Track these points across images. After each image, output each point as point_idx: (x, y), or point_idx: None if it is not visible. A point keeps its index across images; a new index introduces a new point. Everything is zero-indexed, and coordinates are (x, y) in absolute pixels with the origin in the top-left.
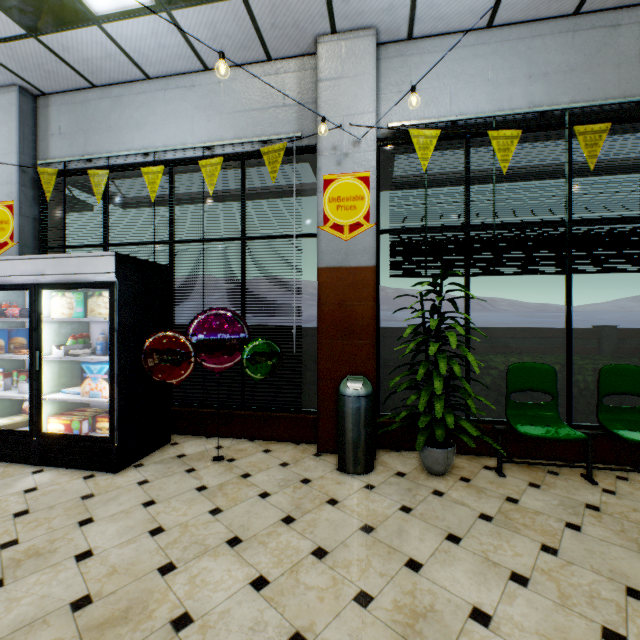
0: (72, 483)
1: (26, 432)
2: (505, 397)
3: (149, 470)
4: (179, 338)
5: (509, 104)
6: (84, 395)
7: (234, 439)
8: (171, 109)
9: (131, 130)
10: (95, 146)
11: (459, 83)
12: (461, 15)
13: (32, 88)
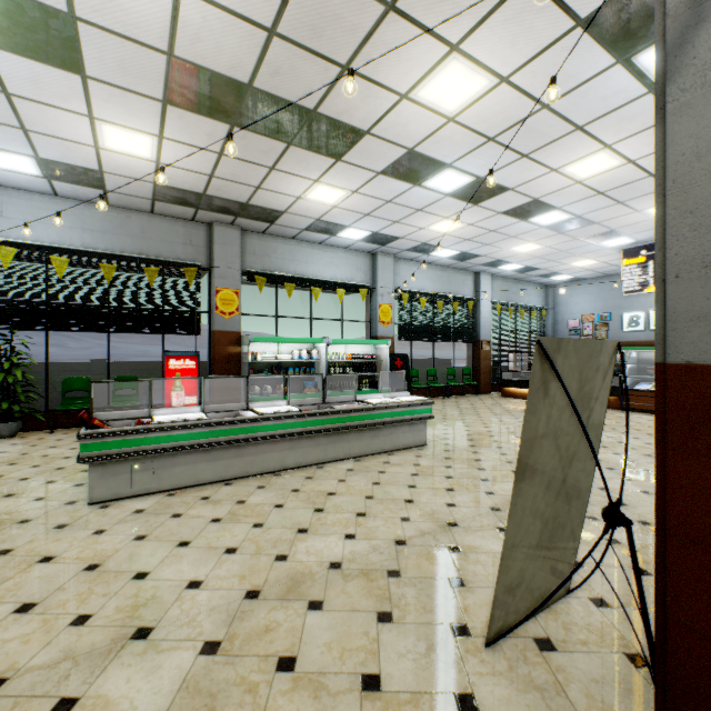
0: None
1: None
2: (63, 395)
3: None
4: None
5: (71, 241)
6: None
7: None
8: None
9: None
10: None
11: (38, 221)
12: (34, 188)
13: None
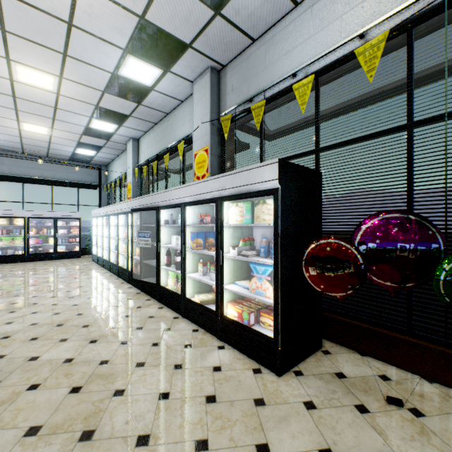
0: (244, 374)
1: (214, 311)
2: None
3: (310, 385)
4: (345, 246)
5: None
6: (251, 291)
7: (399, 369)
8: (318, 21)
9: (281, 61)
10: (254, 88)
11: None
12: None
13: (217, 65)
